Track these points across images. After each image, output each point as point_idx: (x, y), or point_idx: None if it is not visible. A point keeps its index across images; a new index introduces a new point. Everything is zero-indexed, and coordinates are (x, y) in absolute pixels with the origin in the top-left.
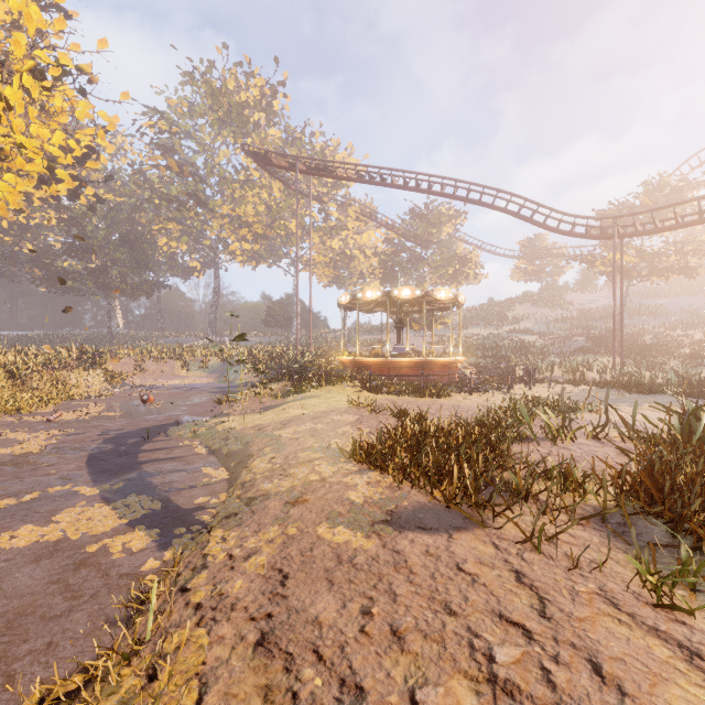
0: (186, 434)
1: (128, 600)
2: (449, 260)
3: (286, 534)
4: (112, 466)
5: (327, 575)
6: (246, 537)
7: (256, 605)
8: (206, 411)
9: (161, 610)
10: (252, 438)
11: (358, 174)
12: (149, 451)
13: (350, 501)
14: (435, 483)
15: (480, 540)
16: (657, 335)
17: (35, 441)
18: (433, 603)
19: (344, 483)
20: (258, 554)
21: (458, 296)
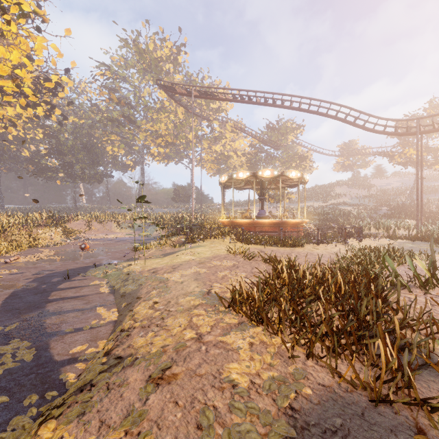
0: (99, 274)
1: None
2: (293, 157)
3: None
4: (22, 304)
5: None
6: None
7: None
8: (123, 256)
9: None
10: (145, 281)
11: (233, 96)
12: (62, 289)
13: (231, 382)
14: (349, 361)
15: None
16: (438, 205)
17: None
18: None
19: (223, 343)
20: None
21: (304, 176)
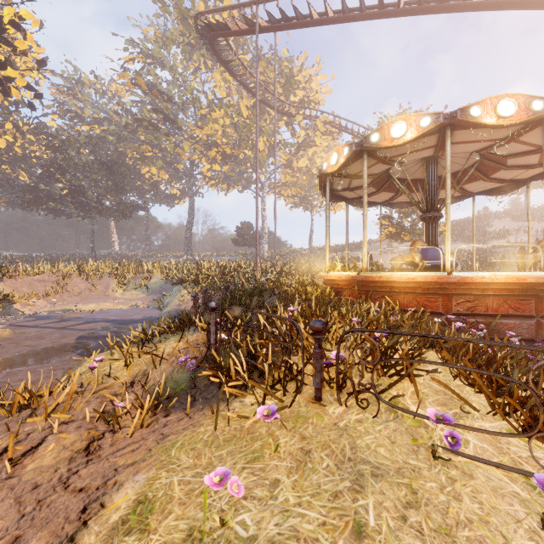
0: None
1: None
2: None
3: None
4: None
5: None
6: None
7: None
8: None
9: None
10: None
11: (343, 4)
12: None
13: None
14: None
15: None
16: None
17: None
18: None
19: None
20: None
21: None
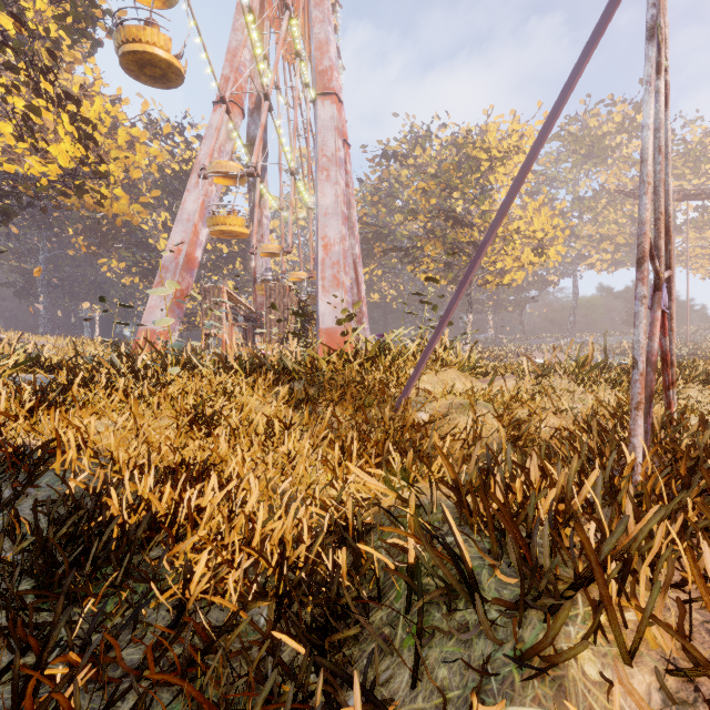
0: None
1: None
2: None
3: None
4: None
5: None
6: None
7: None
8: None
9: None
10: None
11: None
12: None
13: None
14: None
15: None
16: None
17: None
18: None
19: None
20: None
21: None
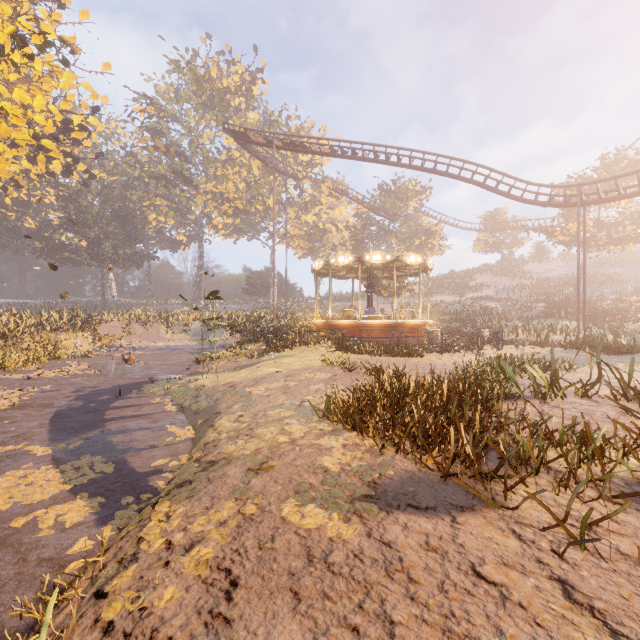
0: (159, 391)
1: (37, 600)
2: (416, 232)
3: (243, 514)
4: (76, 423)
5: (292, 583)
6: (193, 515)
7: (185, 634)
8: (183, 370)
9: (63, 627)
10: (222, 396)
11: (331, 149)
12: (118, 408)
13: (324, 469)
14: (427, 447)
15: (495, 526)
16: (613, 301)
17: (7, 397)
18: (451, 639)
19: (316, 445)
20: (203, 543)
21: (427, 262)
